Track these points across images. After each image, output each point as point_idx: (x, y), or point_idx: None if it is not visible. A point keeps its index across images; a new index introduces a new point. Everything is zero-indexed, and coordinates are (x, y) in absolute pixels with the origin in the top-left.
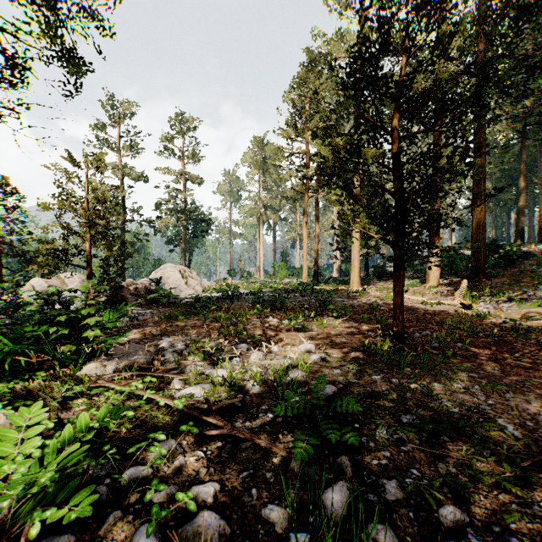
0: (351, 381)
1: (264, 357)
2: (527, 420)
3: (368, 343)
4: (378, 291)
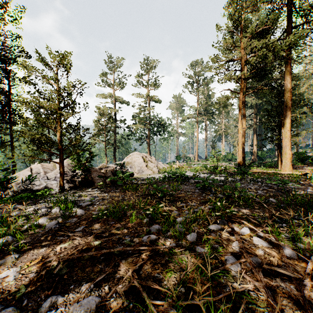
0: None
1: None
2: None
3: None
4: None
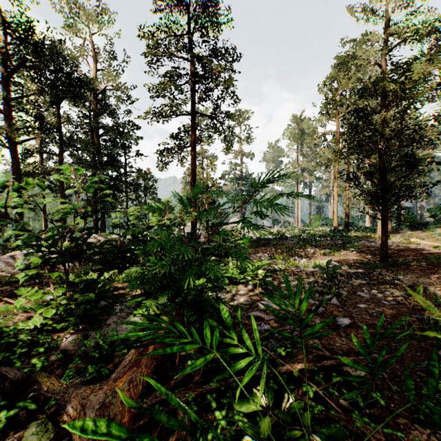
0: (347, 270)
1: (307, 262)
2: (418, 283)
3: (365, 262)
4: (401, 238)
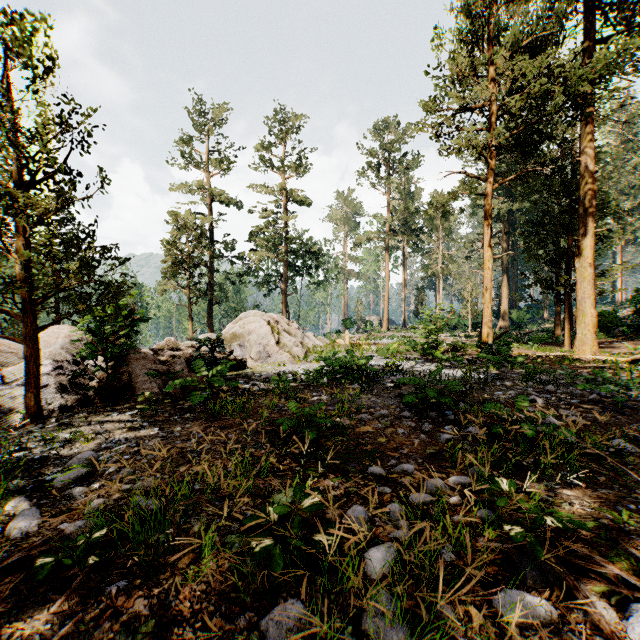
0: None
1: None
2: None
3: None
4: None
